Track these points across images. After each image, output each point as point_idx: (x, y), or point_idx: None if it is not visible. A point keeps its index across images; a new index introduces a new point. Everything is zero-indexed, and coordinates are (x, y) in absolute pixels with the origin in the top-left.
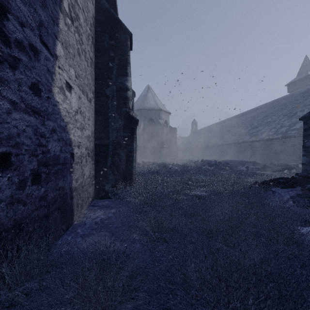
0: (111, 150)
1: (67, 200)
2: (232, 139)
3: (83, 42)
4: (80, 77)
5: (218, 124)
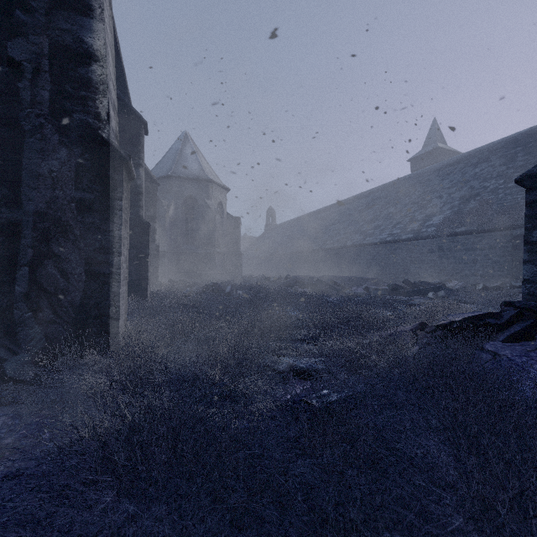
0: (29, 243)
1: None
2: (334, 240)
3: None
4: None
5: (311, 215)
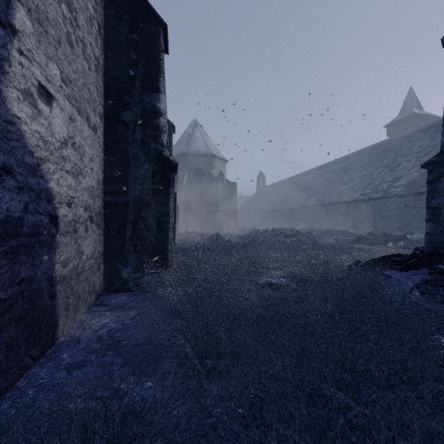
0: (132, 212)
1: (41, 301)
2: (314, 199)
3: (79, 25)
4: (72, 83)
5: (295, 178)
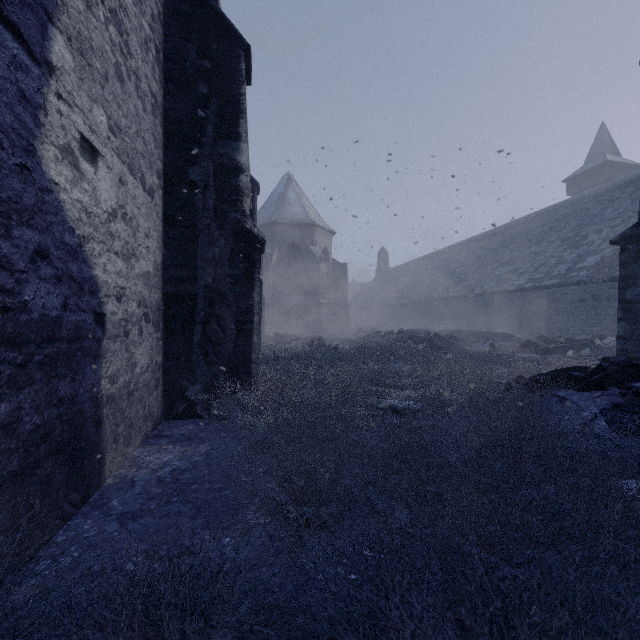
0: (201, 307)
1: (83, 429)
2: (460, 287)
3: (131, 51)
4: (122, 132)
5: (432, 257)
